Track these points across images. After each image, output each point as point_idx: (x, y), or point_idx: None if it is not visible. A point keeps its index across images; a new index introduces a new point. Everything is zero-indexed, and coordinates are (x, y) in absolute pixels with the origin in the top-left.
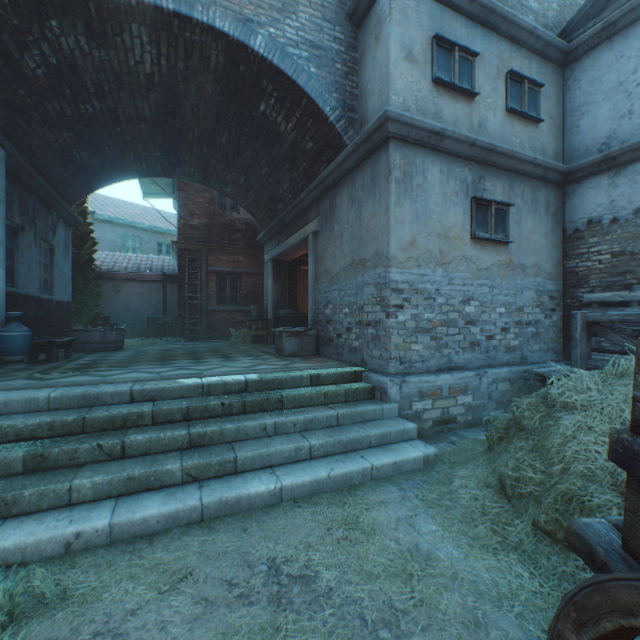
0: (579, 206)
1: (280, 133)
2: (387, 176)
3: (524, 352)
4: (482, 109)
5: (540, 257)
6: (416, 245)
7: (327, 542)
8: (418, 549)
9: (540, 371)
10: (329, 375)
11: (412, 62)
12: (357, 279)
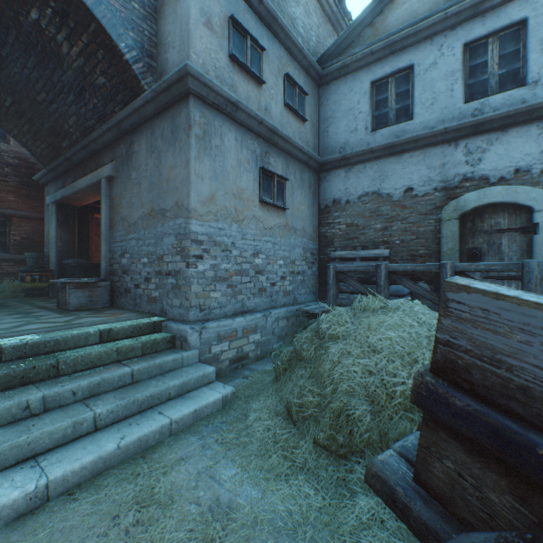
0: (328, 189)
1: (62, 55)
2: (188, 130)
3: (296, 295)
4: (268, 97)
5: (306, 223)
6: (215, 201)
7: (112, 539)
8: (220, 504)
9: (307, 309)
10: (124, 328)
11: (211, 31)
12: (157, 229)
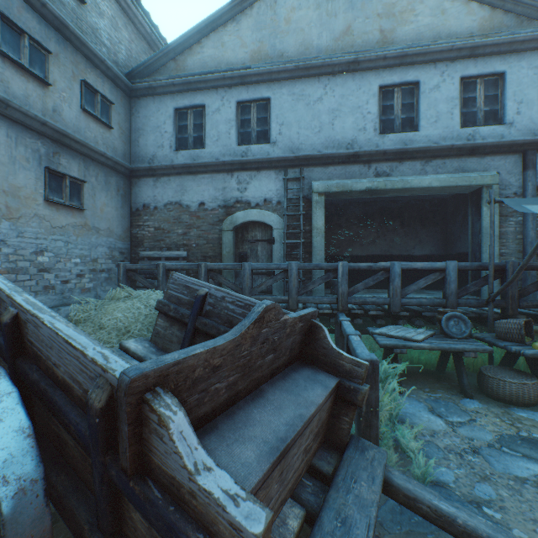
0: (140, 194)
1: None
2: None
3: (99, 292)
4: (58, 98)
5: (113, 224)
6: None
7: None
8: None
9: None
10: None
11: None
12: None
